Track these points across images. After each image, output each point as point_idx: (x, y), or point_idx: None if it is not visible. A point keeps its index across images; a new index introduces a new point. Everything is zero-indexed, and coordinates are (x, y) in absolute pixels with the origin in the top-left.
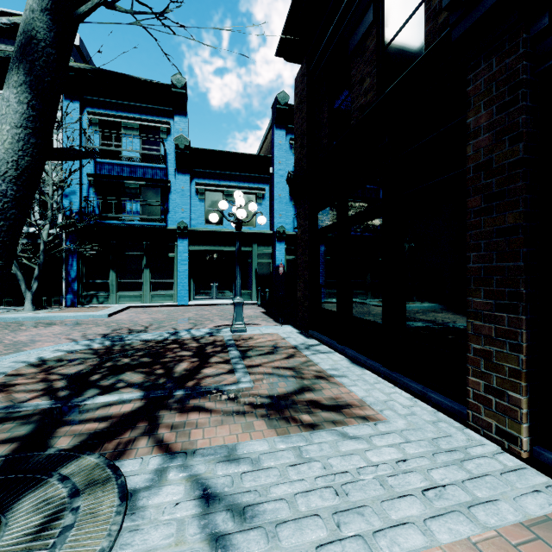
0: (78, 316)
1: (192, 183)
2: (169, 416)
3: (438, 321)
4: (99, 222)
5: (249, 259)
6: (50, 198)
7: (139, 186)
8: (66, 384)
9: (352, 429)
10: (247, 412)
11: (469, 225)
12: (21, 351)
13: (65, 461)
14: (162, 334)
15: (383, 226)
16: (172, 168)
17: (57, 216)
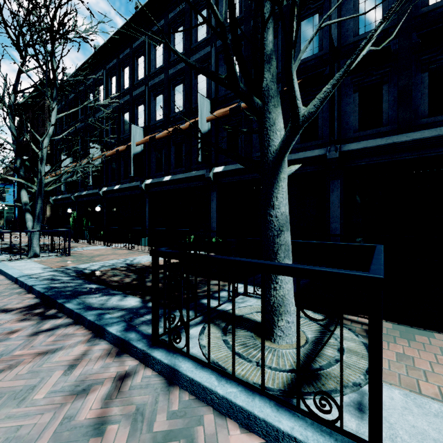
0: None
1: None
2: None
3: None
4: None
5: (2, 214)
6: None
7: None
8: None
9: None
10: None
11: None
12: None
13: None
14: None
15: None
16: None
17: None
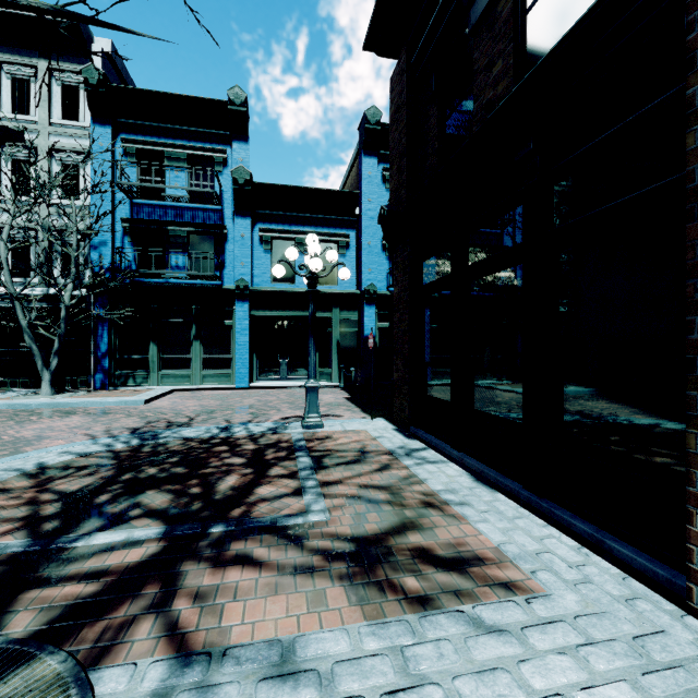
0: (107, 403)
1: (255, 229)
2: (196, 572)
3: (620, 425)
4: (136, 280)
5: (329, 327)
6: (74, 250)
7: (187, 234)
8: (59, 509)
9: (489, 610)
10: (318, 568)
11: (692, 268)
12: (20, 452)
13: (8, 668)
14: (210, 429)
15: (525, 277)
16: (229, 210)
17: (84, 273)
